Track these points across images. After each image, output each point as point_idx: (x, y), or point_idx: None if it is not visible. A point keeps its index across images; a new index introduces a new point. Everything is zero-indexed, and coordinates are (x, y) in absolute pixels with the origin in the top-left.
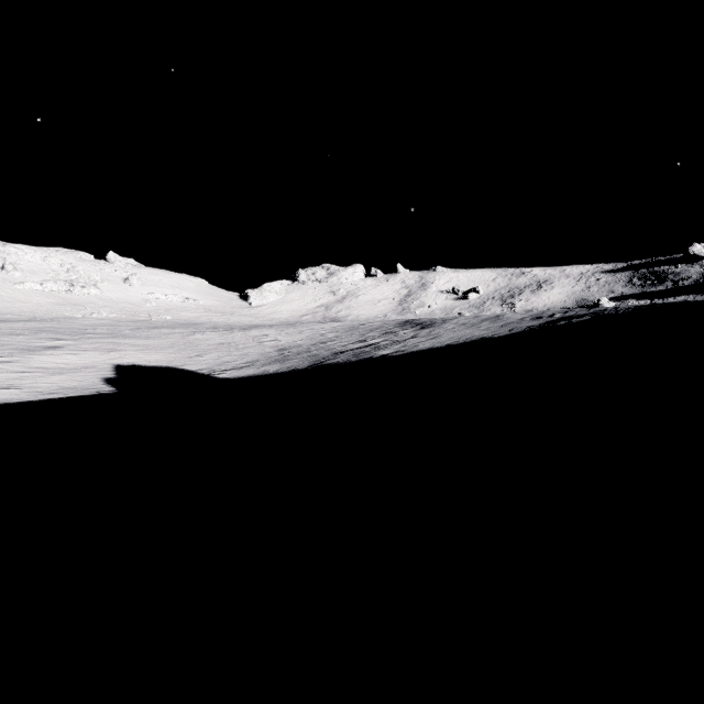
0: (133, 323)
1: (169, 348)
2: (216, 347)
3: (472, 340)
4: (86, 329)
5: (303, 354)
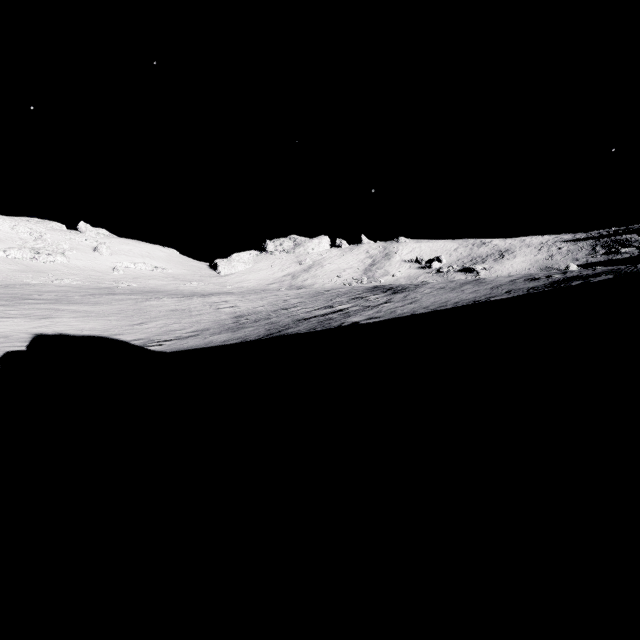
0: (94, 290)
1: (114, 314)
2: (167, 313)
3: (464, 304)
4: (30, 294)
5: (260, 322)
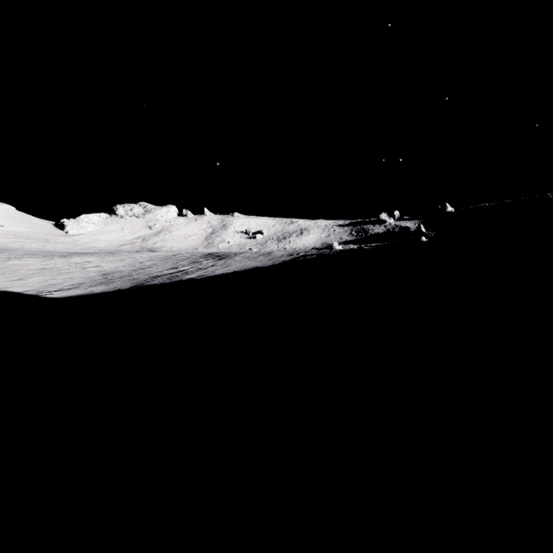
0: None
1: None
2: (38, 271)
3: (250, 268)
4: None
5: (125, 278)
